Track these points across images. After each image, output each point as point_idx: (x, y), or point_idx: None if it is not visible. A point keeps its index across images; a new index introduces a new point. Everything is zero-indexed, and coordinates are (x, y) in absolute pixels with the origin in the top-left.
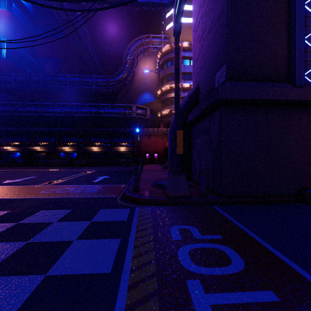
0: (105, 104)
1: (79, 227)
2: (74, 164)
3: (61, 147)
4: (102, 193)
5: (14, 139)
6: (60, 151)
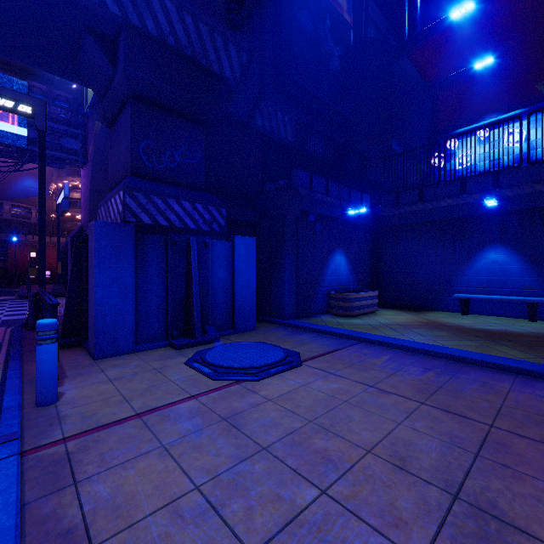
0: None
1: (6, 302)
2: None
3: None
4: (0, 298)
5: None
6: None
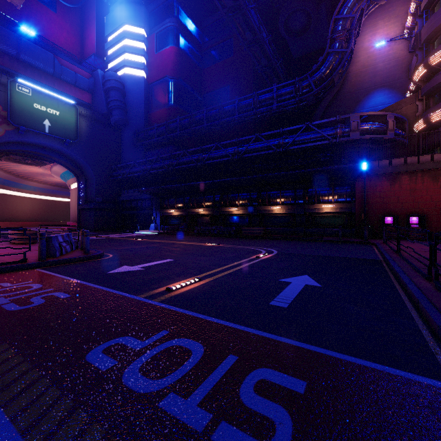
0: (294, 126)
1: None
2: (243, 234)
3: (228, 208)
4: None
5: (177, 200)
6: (226, 215)
